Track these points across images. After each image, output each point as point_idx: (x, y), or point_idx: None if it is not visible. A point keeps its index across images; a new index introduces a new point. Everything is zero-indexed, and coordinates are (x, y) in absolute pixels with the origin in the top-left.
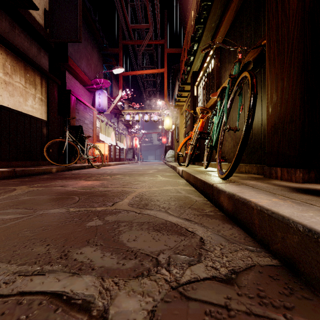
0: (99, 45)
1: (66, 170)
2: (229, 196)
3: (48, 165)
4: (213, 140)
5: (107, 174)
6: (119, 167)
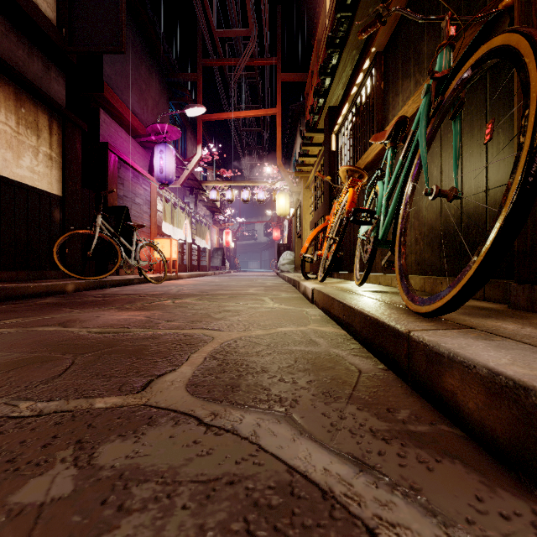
0: (162, 67)
1: (95, 288)
2: (491, 384)
3: (64, 278)
4: (380, 228)
5: (168, 296)
6: (196, 282)
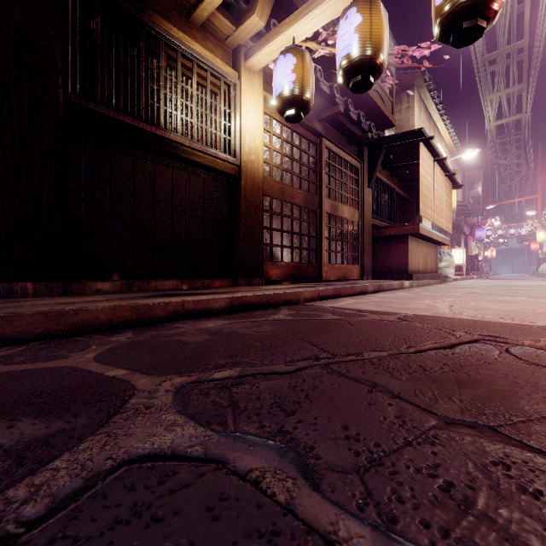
0: None
1: (478, 278)
2: None
3: None
4: None
5: None
6: None
